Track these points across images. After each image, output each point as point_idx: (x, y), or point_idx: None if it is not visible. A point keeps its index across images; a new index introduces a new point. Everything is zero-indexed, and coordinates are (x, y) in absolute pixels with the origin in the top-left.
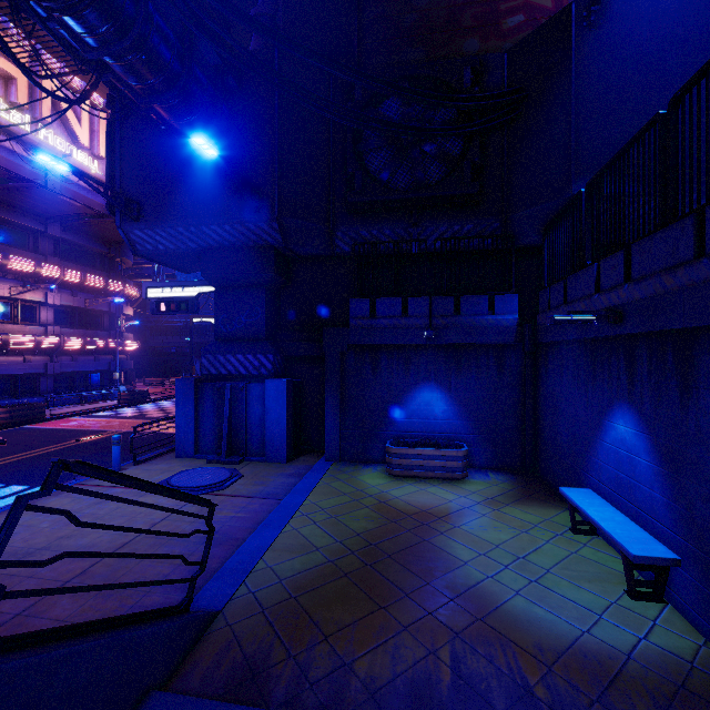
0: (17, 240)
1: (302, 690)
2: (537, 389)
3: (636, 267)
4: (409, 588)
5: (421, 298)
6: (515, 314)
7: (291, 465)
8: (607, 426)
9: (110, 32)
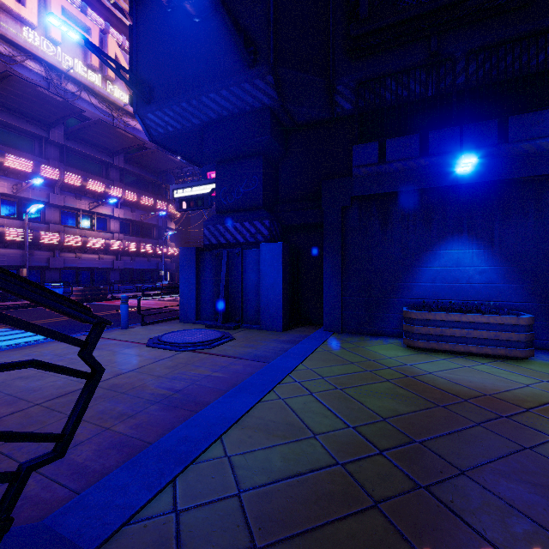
0: (95, 170)
1: None
2: None
3: None
4: None
5: (447, 130)
6: None
7: (286, 333)
8: None
9: None
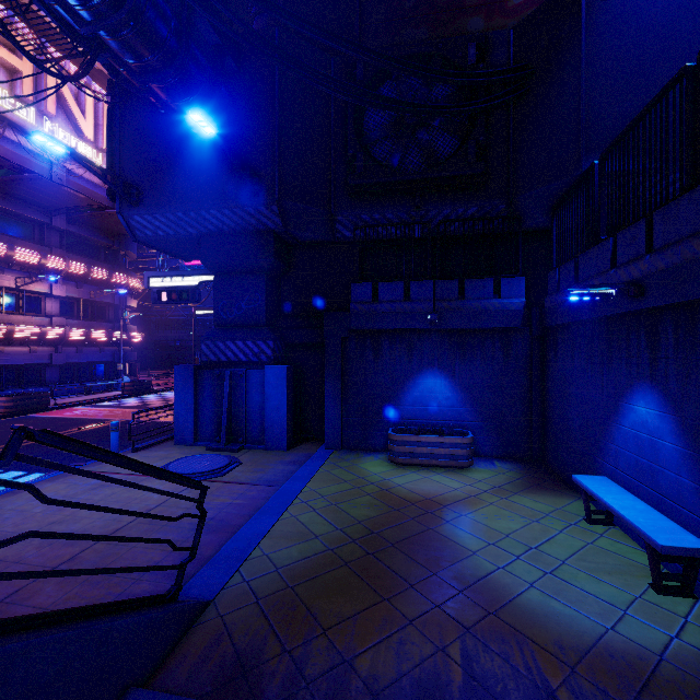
0: (23, 232)
1: (297, 689)
2: (545, 375)
3: (659, 236)
4: (414, 579)
5: (424, 282)
6: (522, 297)
7: (291, 453)
8: (625, 409)
9: (104, 4)
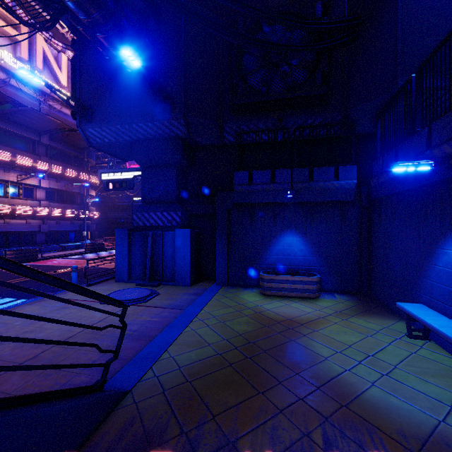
0: (22, 146)
1: None
2: (371, 234)
3: None
4: (282, 377)
5: (284, 170)
6: (354, 179)
7: (193, 288)
8: (439, 253)
9: None
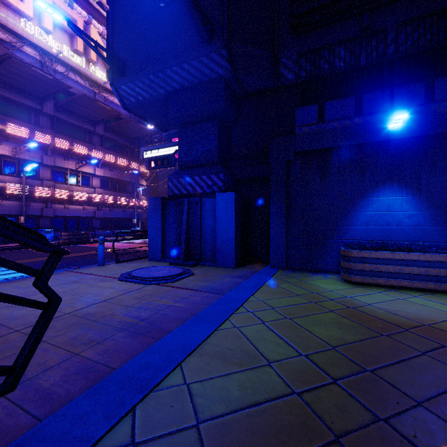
0: (80, 136)
1: None
2: None
3: None
4: None
5: (379, 92)
6: None
7: (238, 270)
8: None
9: None
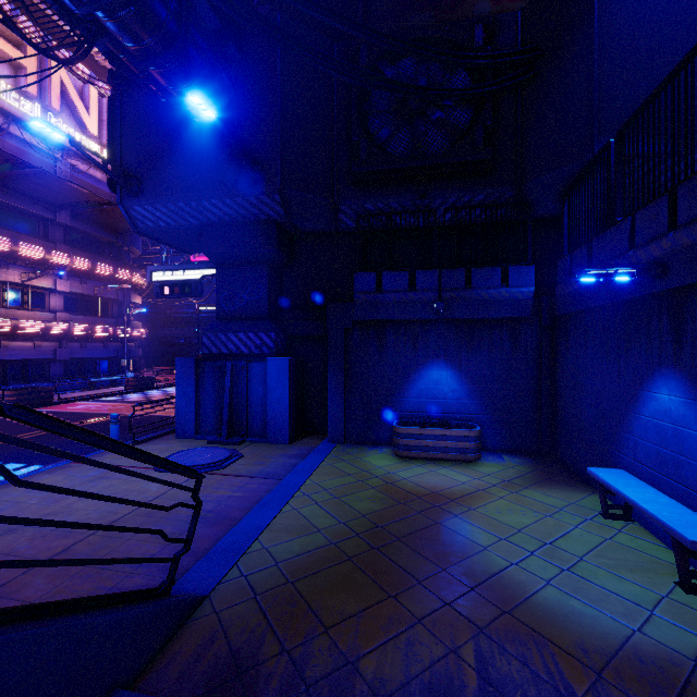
0: (27, 227)
1: (296, 693)
2: (555, 366)
3: (684, 211)
4: (422, 575)
5: (429, 271)
6: (531, 286)
7: (293, 446)
8: (645, 397)
9: None
